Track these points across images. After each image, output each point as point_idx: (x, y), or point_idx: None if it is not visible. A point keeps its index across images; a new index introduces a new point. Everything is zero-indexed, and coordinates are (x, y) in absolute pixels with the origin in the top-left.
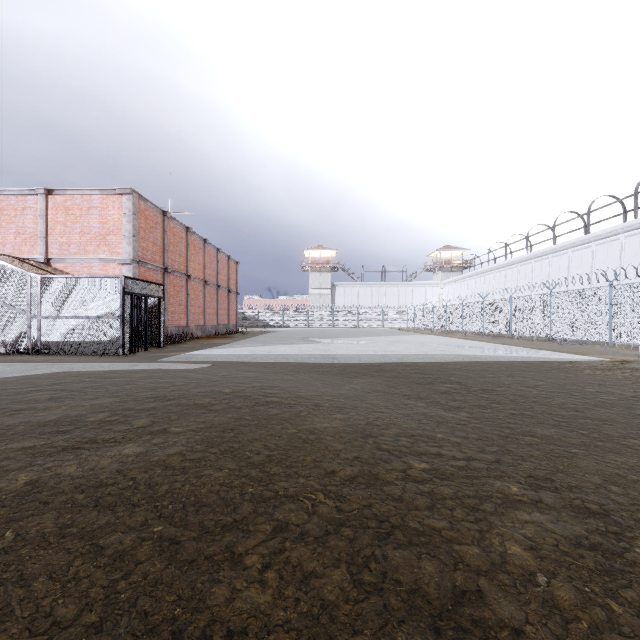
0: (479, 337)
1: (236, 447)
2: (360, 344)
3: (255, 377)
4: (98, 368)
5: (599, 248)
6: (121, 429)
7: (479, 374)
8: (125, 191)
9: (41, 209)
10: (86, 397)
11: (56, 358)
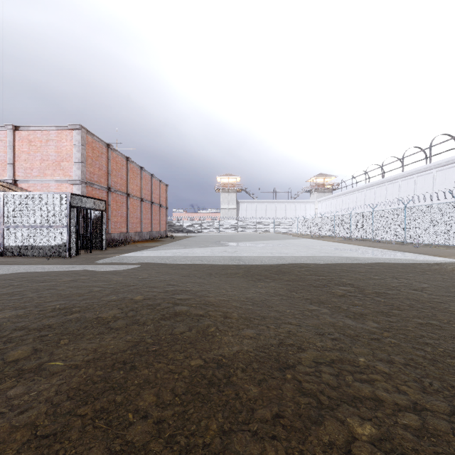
0: (349, 241)
1: (118, 401)
2: (259, 247)
3: (171, 280)
4: (38, 270)
5: (438, 174)
6: None
7: (366, 276)
8: (75, 127)
9: (10, 141)
10: None
11: (13, 259)
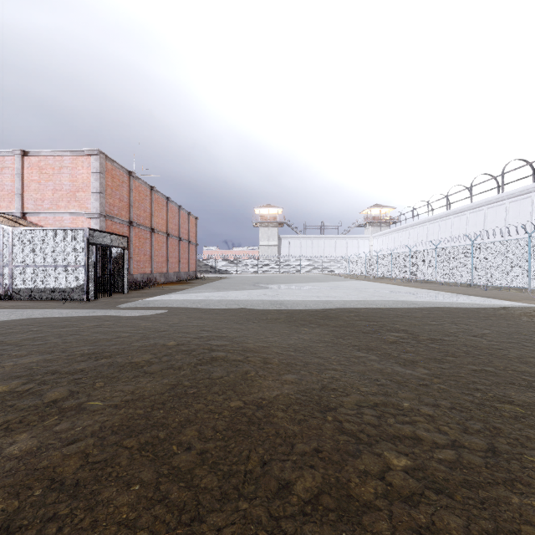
0: (408, 283)
1: (162, 436)
2: (304, 290)
3: (204, 325)
4: (56, 315)
5: (512, 205)
6: (27, 405)
7: (422, 321)
8: (93, 152)
9: (17, 168)
10: (16, 353)
11: (24, 304)
